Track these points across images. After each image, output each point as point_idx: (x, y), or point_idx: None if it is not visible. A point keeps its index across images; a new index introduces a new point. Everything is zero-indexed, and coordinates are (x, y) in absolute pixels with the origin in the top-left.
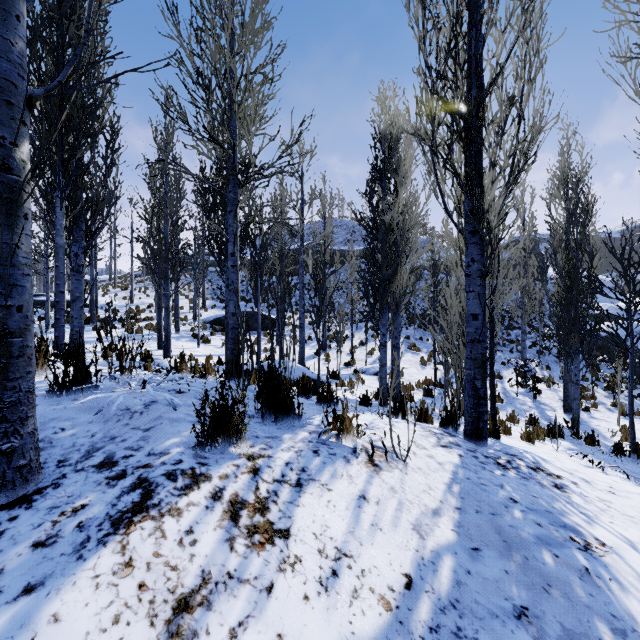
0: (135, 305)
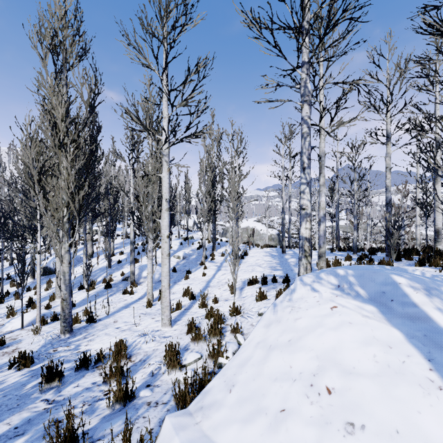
0: None
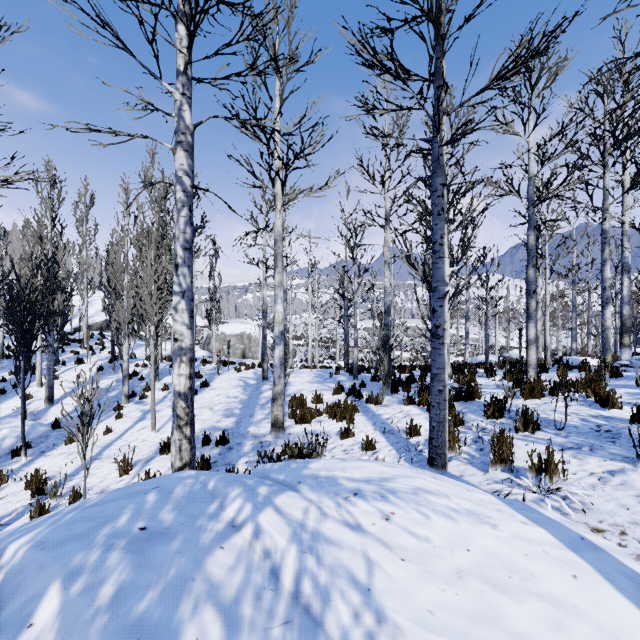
0: None
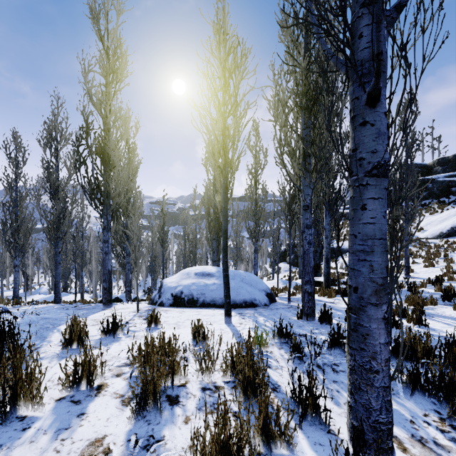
0: None
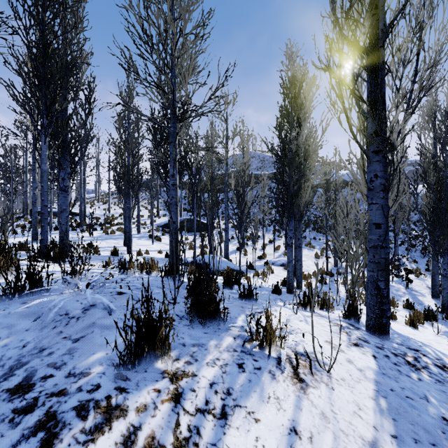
0: (111, 214)
